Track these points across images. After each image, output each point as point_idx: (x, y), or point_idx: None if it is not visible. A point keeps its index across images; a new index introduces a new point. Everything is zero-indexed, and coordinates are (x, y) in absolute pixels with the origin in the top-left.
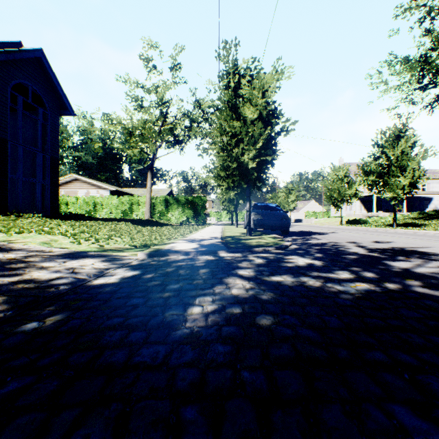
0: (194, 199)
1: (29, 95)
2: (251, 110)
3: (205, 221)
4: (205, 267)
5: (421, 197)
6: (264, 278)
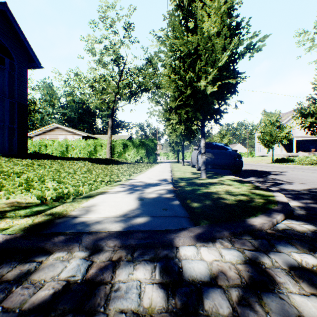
0: (146, 142)
1: None
2: (209, 22)
3: (155, 159)
4: None
5: None
6: None
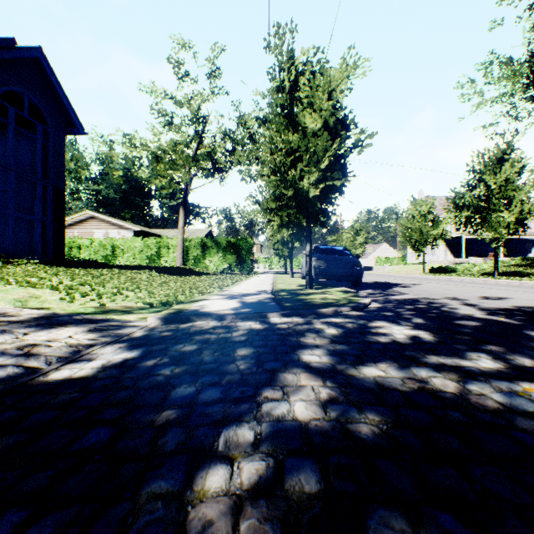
0: (238, 242)
1: (25, 107)
2: (313, 118)
3: (251, 269)
4: (246, 344)
5: (522, 239)
6: (349, 370)
